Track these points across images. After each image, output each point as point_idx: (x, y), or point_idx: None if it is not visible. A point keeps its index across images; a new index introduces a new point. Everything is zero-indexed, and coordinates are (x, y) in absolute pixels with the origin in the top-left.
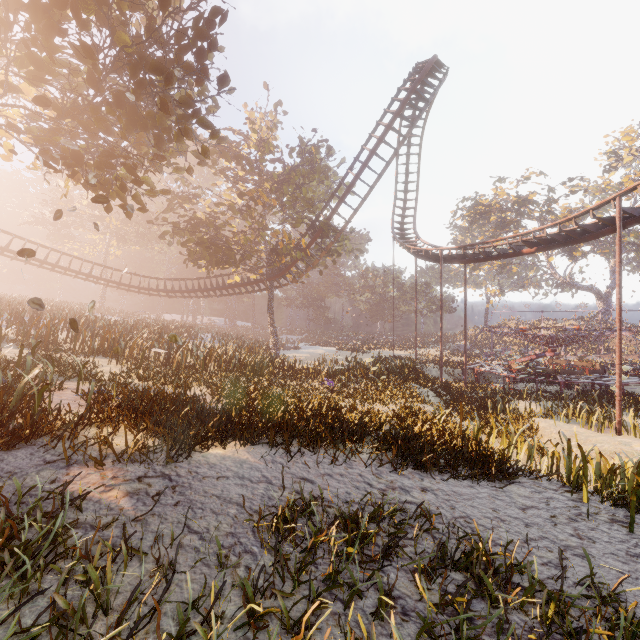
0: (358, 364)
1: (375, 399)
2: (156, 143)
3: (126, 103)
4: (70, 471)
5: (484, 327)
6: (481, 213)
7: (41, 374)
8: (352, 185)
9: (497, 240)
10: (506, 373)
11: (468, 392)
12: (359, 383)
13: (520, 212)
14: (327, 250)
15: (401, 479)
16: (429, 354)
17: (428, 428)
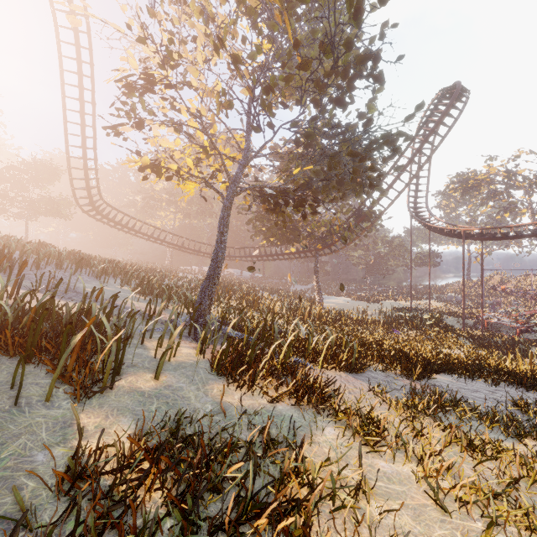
0: (398, 316)
1: (440, 345)
2: (343, 197)
3: (332, 178)
4: (401, 381)
5: (491, 287)
6: (472, 186)
7: (295, 329)
8: (393, 184)
9: (517, 225)
10: (516, 325)
11: (486, 339)
12: (406, 331)
13: (510, 185)
14: (367, 229)
15: (536, 395)
16: (433, 305)
17: (513, 368)
